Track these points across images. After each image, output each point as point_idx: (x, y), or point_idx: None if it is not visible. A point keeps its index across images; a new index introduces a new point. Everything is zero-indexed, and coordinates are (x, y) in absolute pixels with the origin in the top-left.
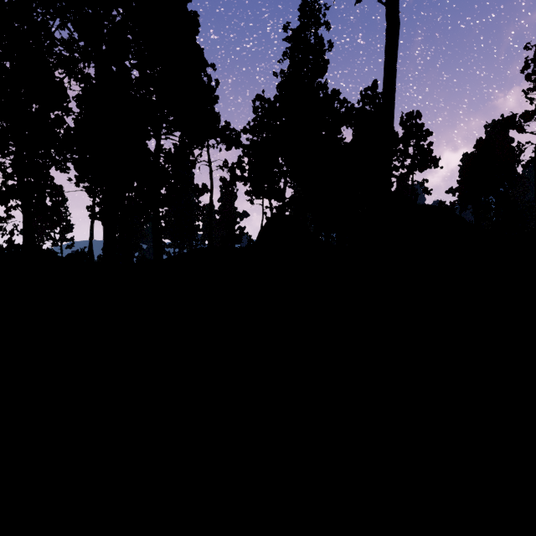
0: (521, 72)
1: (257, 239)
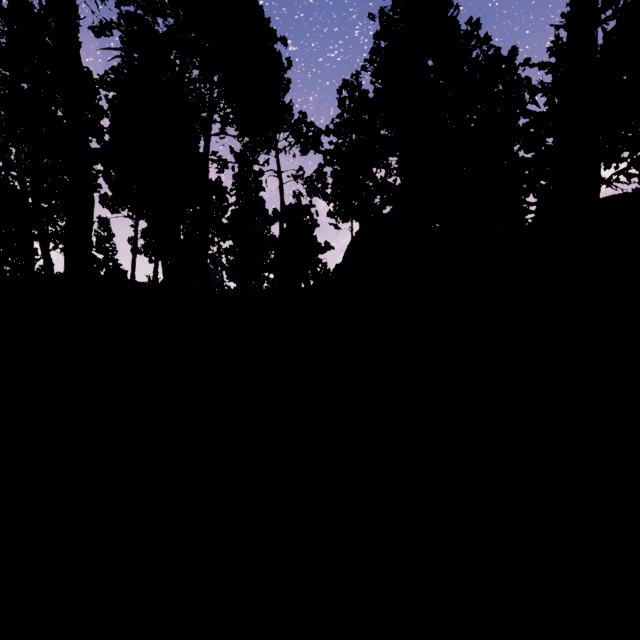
0: None
1: (345, 256)
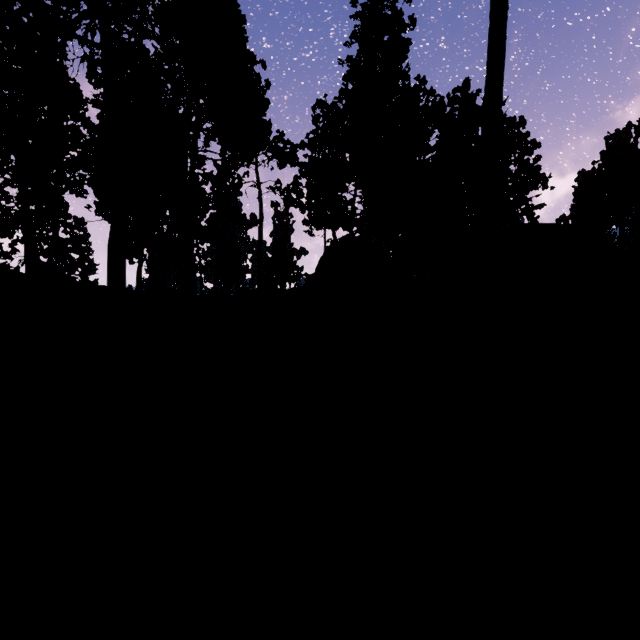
0: None
1: (317, 269)
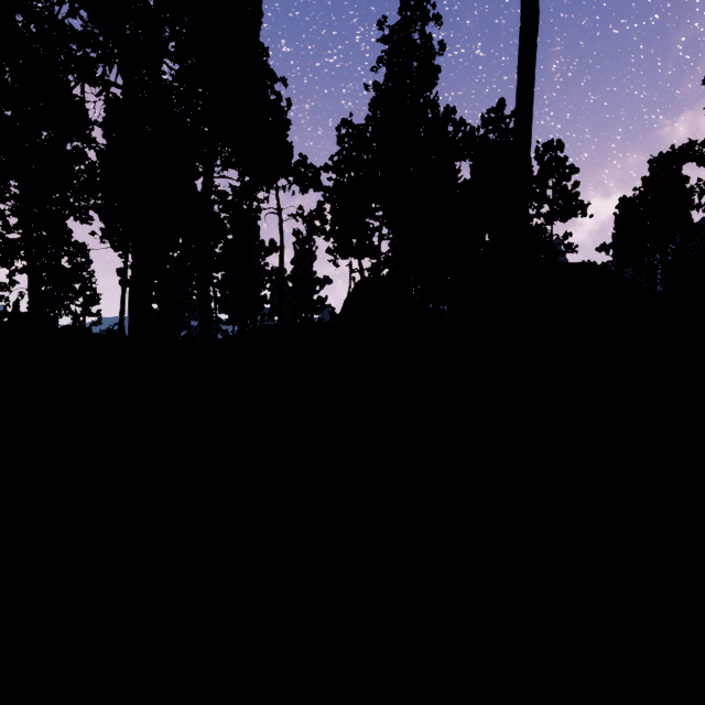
0: (703, 83)
1: (342, 310)
